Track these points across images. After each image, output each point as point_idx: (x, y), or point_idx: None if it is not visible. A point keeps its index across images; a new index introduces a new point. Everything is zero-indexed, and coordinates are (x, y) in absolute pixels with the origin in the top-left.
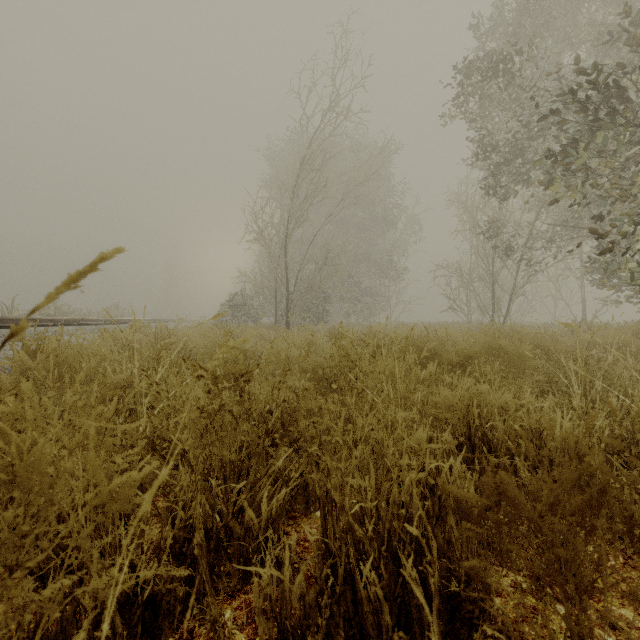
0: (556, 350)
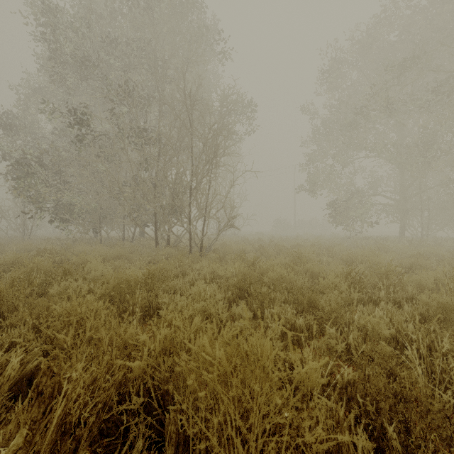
0: None
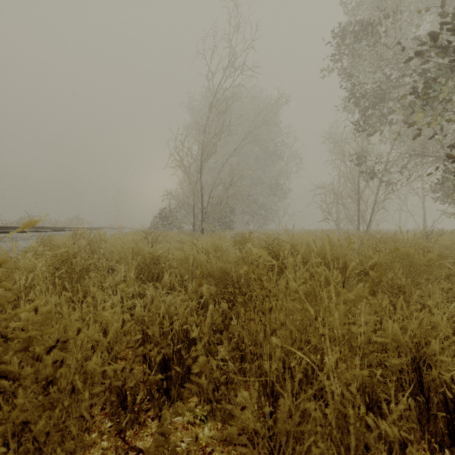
0: (439, 255)
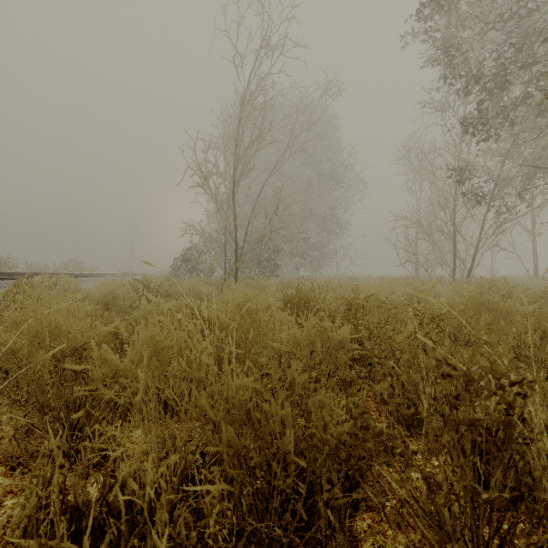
0: None
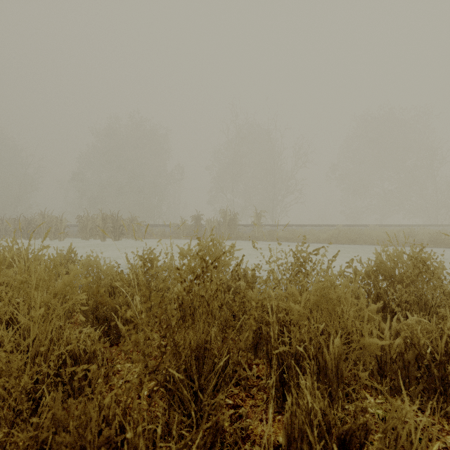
0: None
